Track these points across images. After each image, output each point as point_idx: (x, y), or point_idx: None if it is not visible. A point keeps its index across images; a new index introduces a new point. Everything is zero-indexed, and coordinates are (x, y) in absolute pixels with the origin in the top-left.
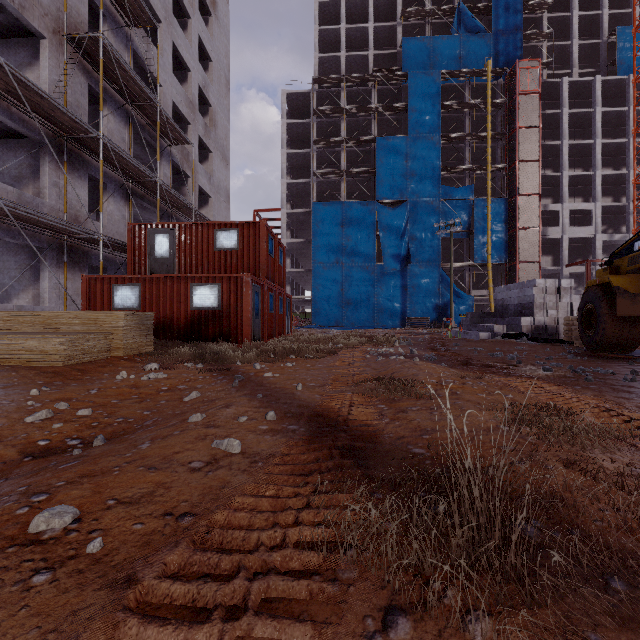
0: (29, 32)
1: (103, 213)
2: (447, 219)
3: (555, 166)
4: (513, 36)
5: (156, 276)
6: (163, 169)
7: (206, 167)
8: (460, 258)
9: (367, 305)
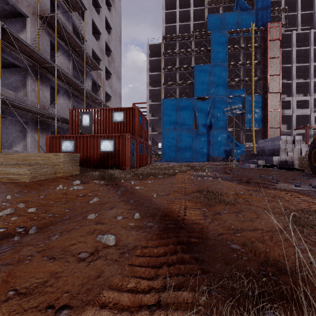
0: (21, 14)
1: (58, 104)
2: (231, 106)
3: (288, 78)
4: (266, 11)
5: (82, 135)
6: (87, 82)
7: (109, 82)
8: (237, 126)
9: (189, 150)
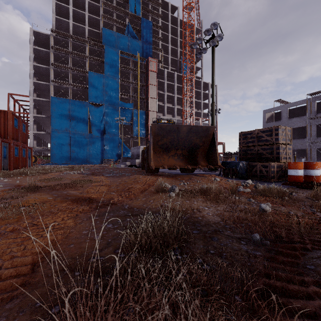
0: None
1: None
2: (122, 116)
3: (163, 101)
4: (149, 46)
5: None
6: None
7: None
8: (129, 133)
9: (83, 153)
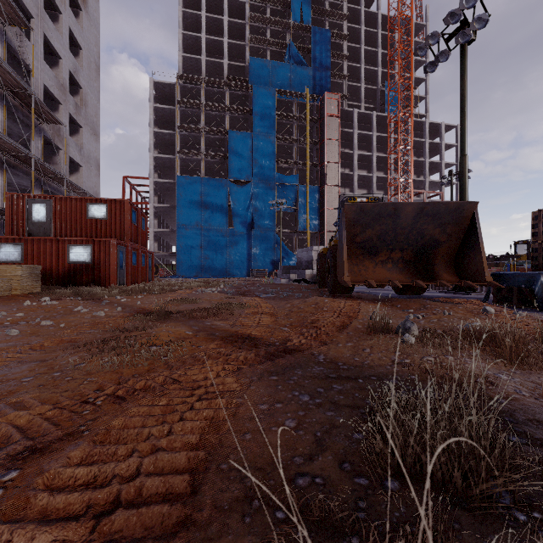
0: None
1: None
2: (280, 198)
3: (351, 167)
4: (325, 73)
5: (37, 238)
6: (35, 143)
7: (76, 139)
8: (291, 226)
9: (221, 260)
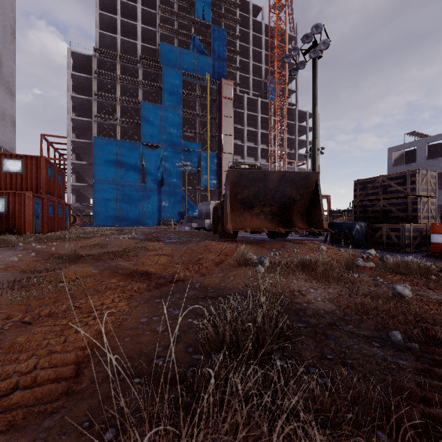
0: None
1: None
2: (186, 160)
3: (242, 139)
4: (222, 63)
5: None
6: None
7: None
8: (195, 184)
9: (135, 211)
